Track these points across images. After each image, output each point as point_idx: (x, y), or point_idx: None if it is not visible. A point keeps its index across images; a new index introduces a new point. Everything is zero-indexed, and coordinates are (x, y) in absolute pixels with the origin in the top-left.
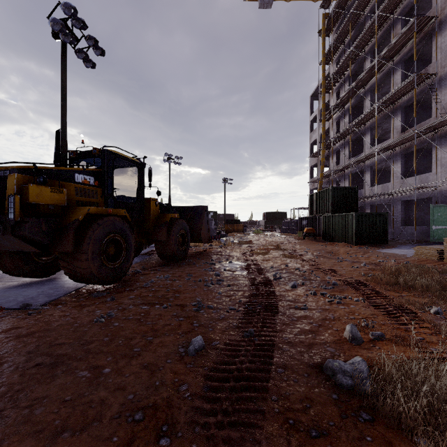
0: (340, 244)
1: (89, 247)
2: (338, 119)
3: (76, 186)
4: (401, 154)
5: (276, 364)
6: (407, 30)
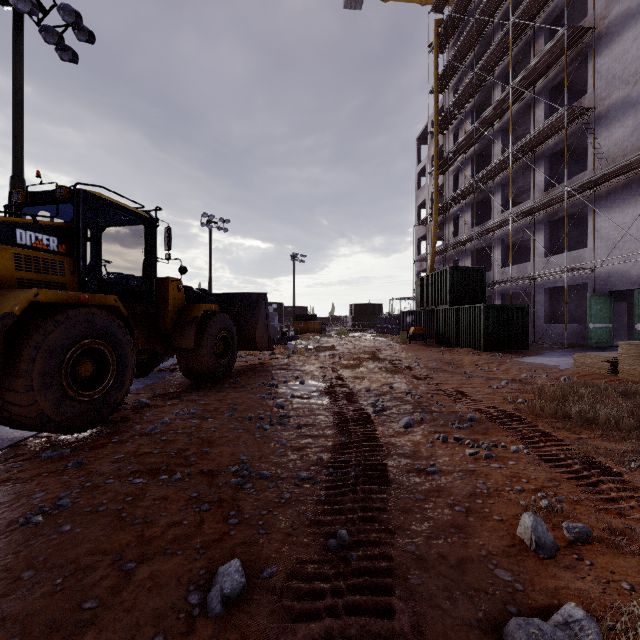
0: (462, 351)
1: (34, 365)
2: (456, 172)
3: (17, 251)
4: (545, 222)
5: (402, 633)
6: (554, 45)
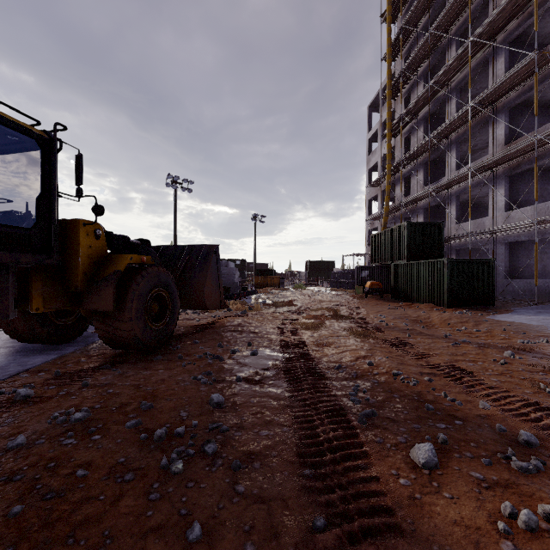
0: (424, 306)
1: None
2: (408, 134)
3: None
4: (505, 176)
5: None
6: None
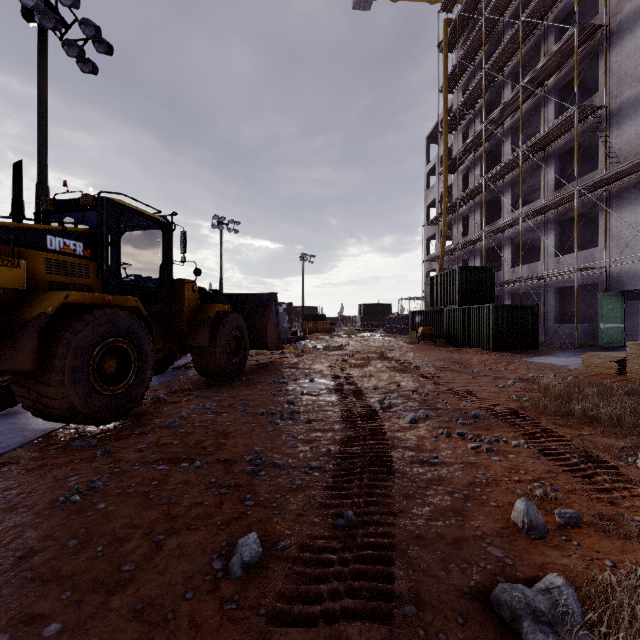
0: (471, 351)
1: (65, 362)
2: (465, 171)
3: (48, 256)
4: (556, 221)
5: (400, 595)
6: (565, 43)
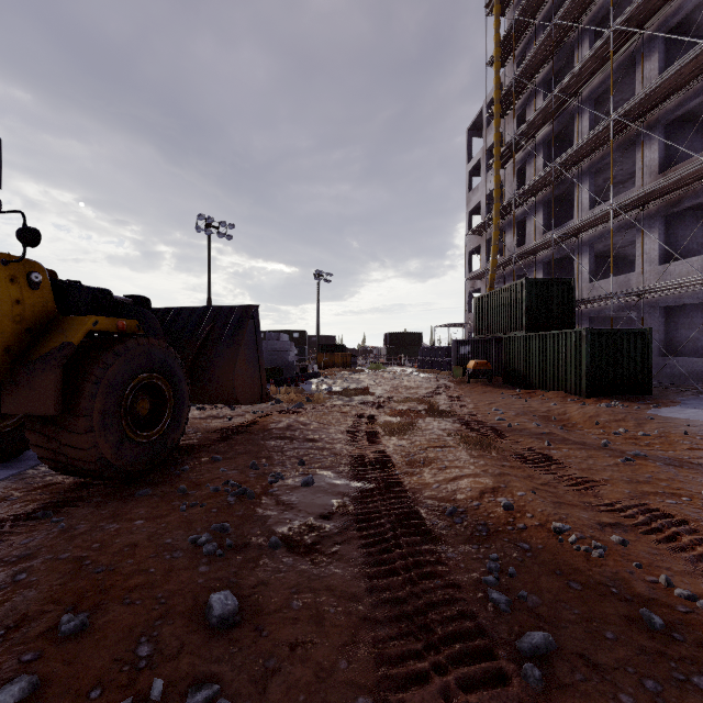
0: (552, 395)
1: None
2: (522, 163)
3: None
4: (660, 216)
5: None
6: None
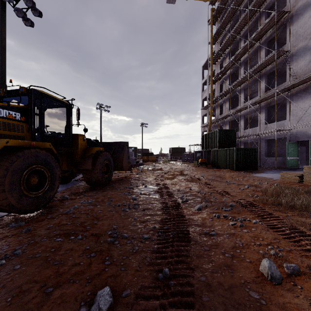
0: (225, 170)
1: (5, 179)
2: (221, 83)
3: None
4: (265, 107)
5: None
6: (270, 20)
